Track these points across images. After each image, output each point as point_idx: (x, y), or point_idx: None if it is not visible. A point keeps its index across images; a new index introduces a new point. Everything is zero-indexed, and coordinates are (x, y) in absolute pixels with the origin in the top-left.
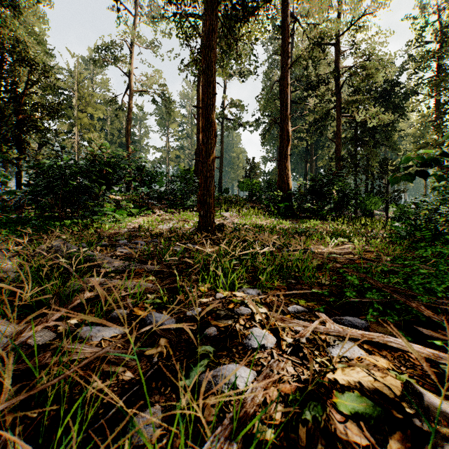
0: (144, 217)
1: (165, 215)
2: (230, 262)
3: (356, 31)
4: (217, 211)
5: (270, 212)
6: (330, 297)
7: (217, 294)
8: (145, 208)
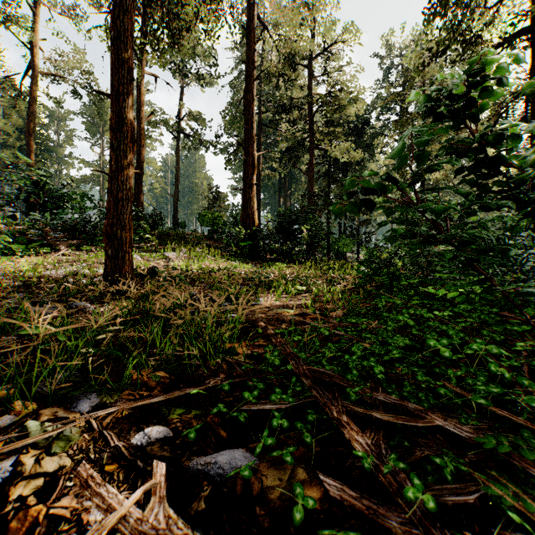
0: (35, 258)
1: (76, 254)
2: (95, 337)
3: (329, 57)
4: (161, 250)
5: (231, 252)
6: (237, 391)
7: (0, 418)
8: (42, 244)
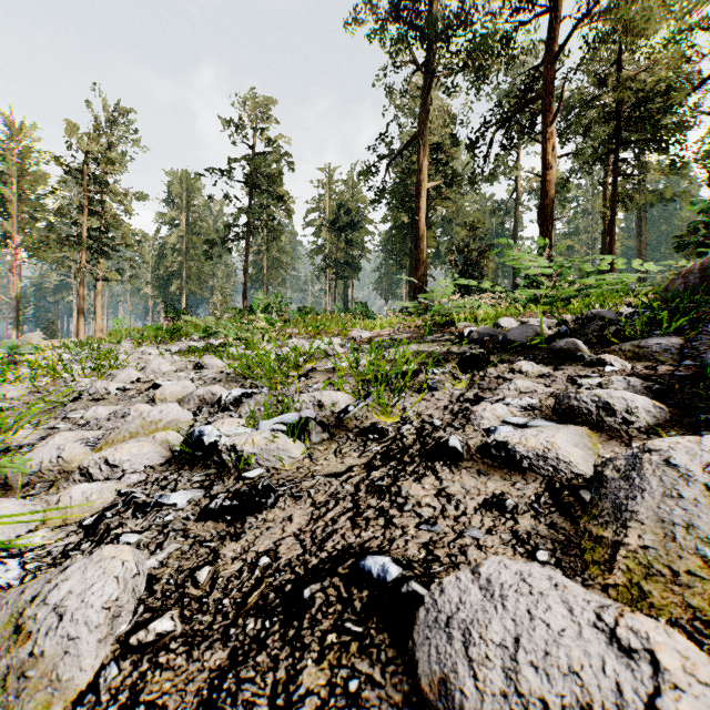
0: None
1: None
2: None
3: None
4: None
5: None
6: None
7: None
8: None
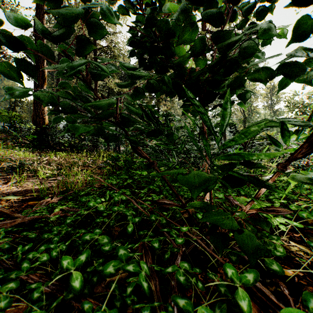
0: None
1: None
2: None
3: (107, 24)
4: None
5: (19, 143)
6: None
7: None
8: None
